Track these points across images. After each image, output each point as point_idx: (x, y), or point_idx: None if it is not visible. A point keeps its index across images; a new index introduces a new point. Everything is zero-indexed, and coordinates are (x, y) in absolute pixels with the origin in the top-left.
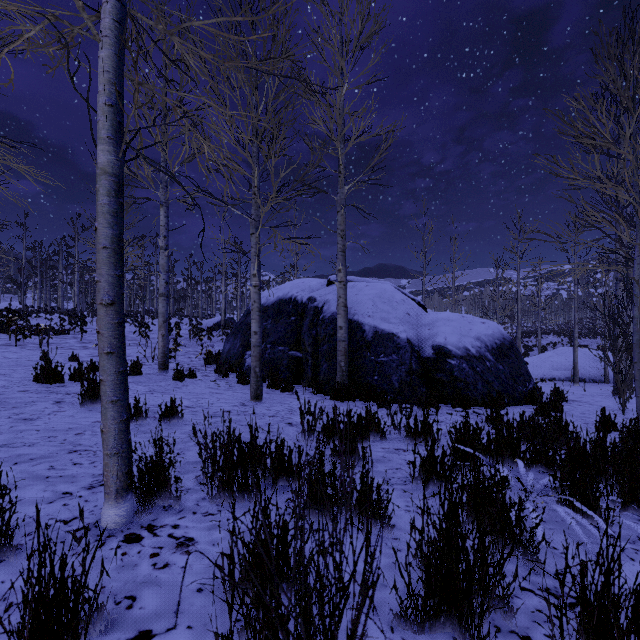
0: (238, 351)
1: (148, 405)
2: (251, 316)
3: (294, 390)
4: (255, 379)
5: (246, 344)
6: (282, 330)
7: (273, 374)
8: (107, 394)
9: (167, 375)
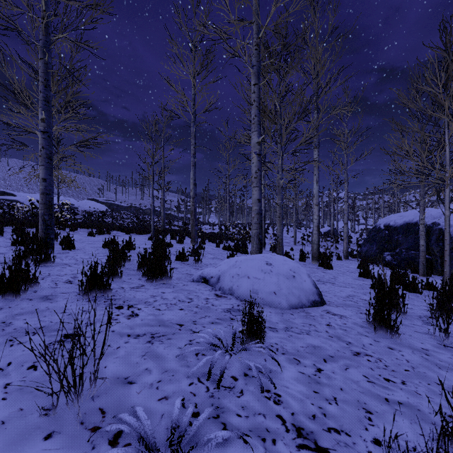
0: (375, 252)
1: (380, 272)
2: (420, 238)
3: (430, 276)
4: (422, 267)
5: (383, 248)
6: (412, 241)
7: (415, 266)
8: (447, 263)
9: (350, 261)
